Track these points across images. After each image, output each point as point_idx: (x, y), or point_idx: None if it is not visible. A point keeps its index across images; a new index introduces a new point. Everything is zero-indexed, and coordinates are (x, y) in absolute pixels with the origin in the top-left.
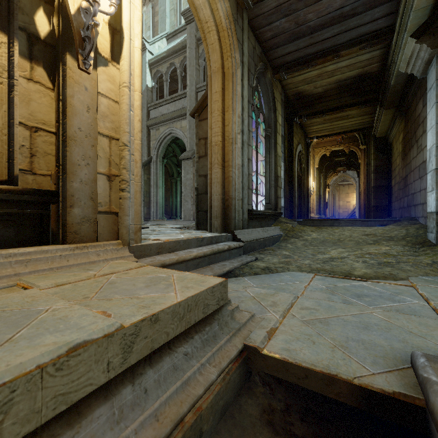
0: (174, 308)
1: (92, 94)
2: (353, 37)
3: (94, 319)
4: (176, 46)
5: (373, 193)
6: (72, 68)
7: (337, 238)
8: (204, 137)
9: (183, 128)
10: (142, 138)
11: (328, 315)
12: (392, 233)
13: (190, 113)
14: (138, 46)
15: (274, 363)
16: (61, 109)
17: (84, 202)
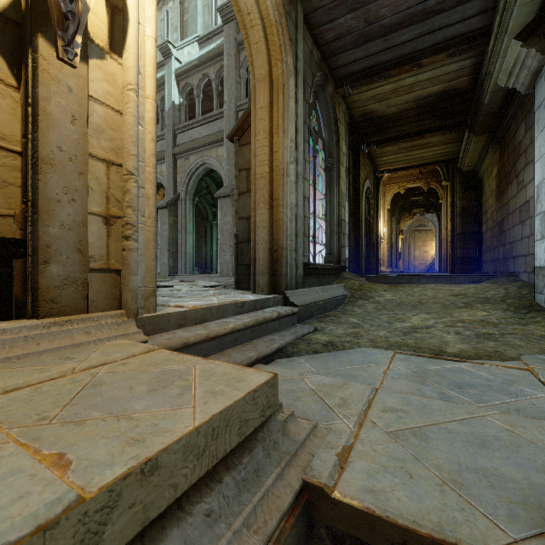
0: (188, 439)
1: (80, 98)
2: (438, 42)
3: (28, 484)
4: (211, 52)
5: (459, 241)
6: (48, 57)
7: (418, 299)
8: (246, 168)
9: (219, 157)
10: (167, 170)
11: (424, 422)
12: (487, 292)
13: (228, 135)
14: (151, 35)
15: (352, 515)
16: (29, 118)
17: (67, 256)
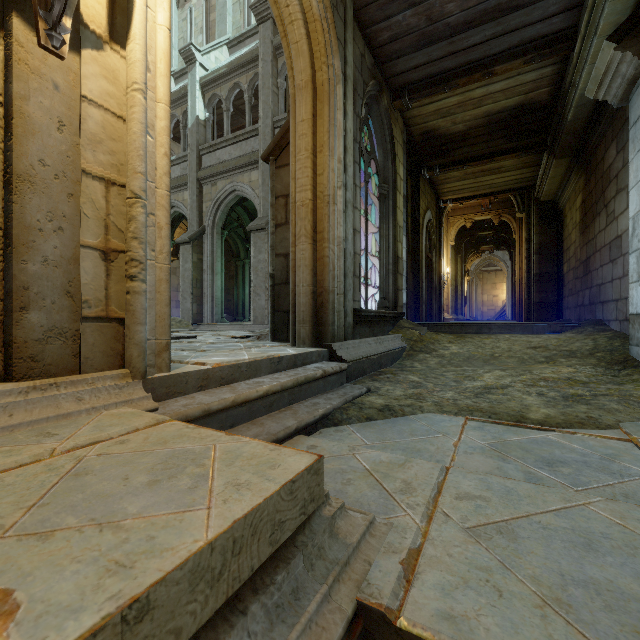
0: (198, 561)
1: (70, 99)
2: (514, 45)
3: None
4: (243, 58)
5: (536, 283)
6: (26, 43)
7: (490, 353)
8: (285, 194)
9: (252, 183)
10: (190, 198)
11: (511, 514)
12: (572, 344)
13: (262, 155)
14: (164, 23)
15: None
16: (1, 122)
17: (52, 301)
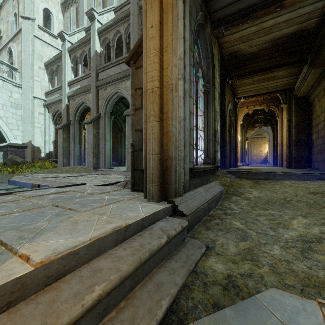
0: None
1: None
2: None
3: None
4: (121, 15)
5: (294, 146)
6: None
7: (282, 196)
8: (141, 87)
9: (127, 87)
10: (92, 97)
11: None
12: None
13: (125, 60)
14: None
15: None
16: None
17: None
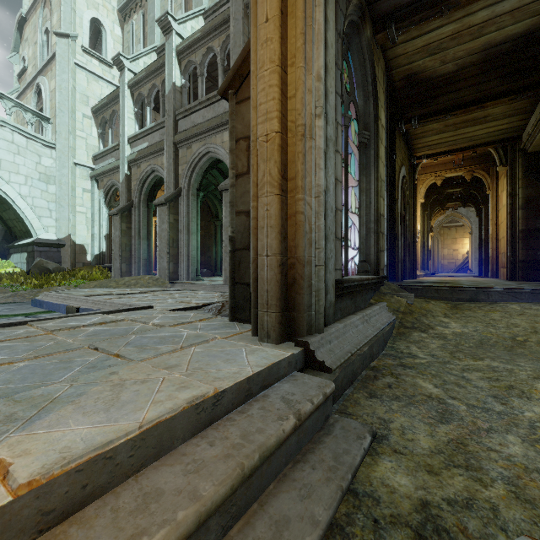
0: None
1: None
2: None
3: None
4: (215, 20)
5: (522, 240)
6: None
7: (509, 333)
8: (247, 136)
9: (224, 143)
10: (167, 161)
11: None
12: None
13: (219, 89)
14: None
15: None
16: None
17: None
